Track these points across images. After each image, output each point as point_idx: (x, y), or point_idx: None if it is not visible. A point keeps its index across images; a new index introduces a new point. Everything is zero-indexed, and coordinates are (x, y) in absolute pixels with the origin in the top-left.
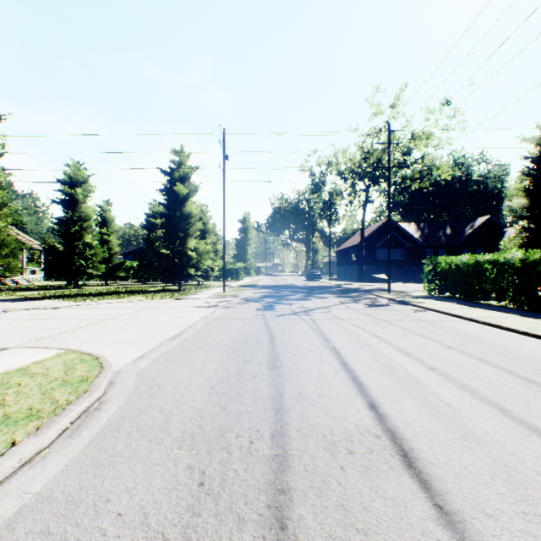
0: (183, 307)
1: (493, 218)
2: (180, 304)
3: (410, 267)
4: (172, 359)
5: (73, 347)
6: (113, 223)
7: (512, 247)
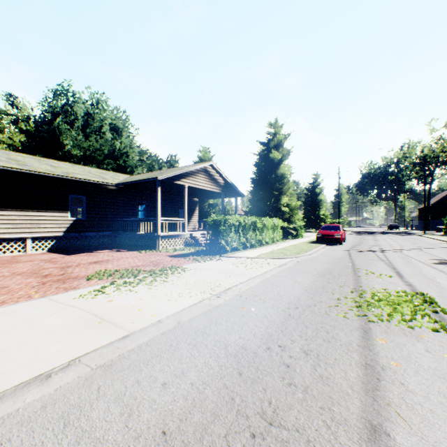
0: None
1: None
2: None
3: None
4: None
5: None
6: None
7: None
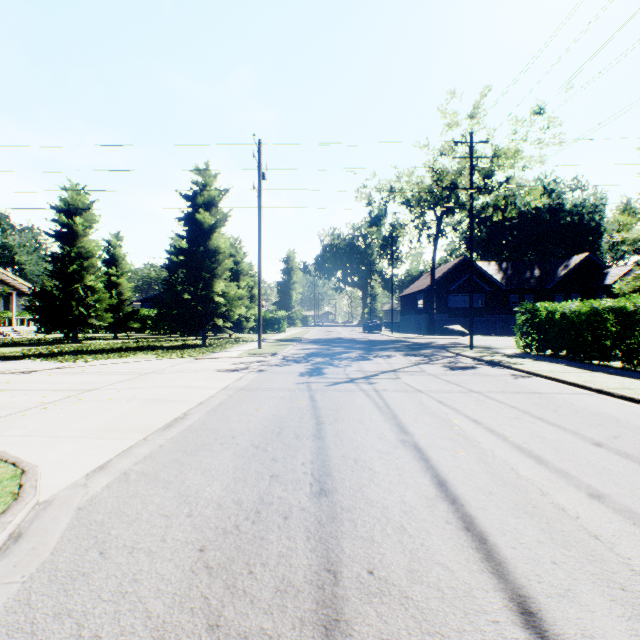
0: (201, 371)
1: (592, 256)
2: (198, 367)
3: (490, 316)
4: (152, 473)
5: (2, 445)
6: (124, 262)
7: (631, 290)
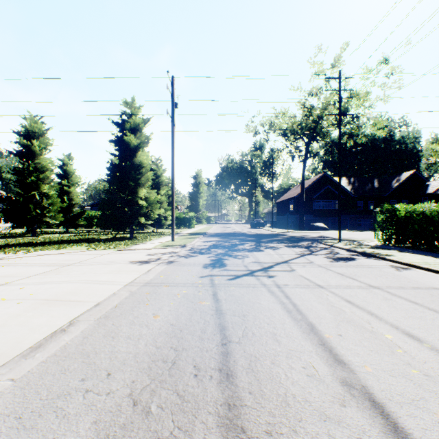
0: (116, 262)
1: (417, 173)
2: (116, 258)
3: (343, 216)
4: None
5: None
6: (74, 175)
7: None
